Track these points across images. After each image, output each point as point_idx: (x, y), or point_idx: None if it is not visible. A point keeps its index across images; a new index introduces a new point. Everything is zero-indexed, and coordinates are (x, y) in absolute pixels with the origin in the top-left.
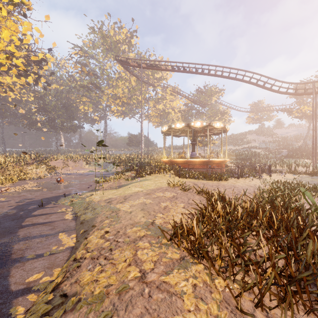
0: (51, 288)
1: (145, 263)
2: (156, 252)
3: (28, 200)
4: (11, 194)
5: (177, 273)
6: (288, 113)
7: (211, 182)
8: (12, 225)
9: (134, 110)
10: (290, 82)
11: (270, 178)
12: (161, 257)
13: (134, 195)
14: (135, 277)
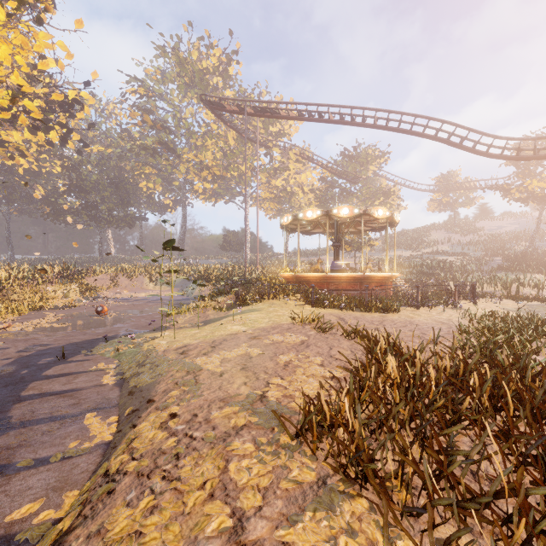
0: (46, 545)
1: (245, 494)
2: (268, 465)
3: (41, 347)
4: (13, 336)
5: (311, 520)
6: (503, 192)
7: (370, 315)
8: (2, 396)
9: (234, 189)
10: (509, 137)
11: (474, 308)
12: (277, 476)
13: (230, 338)
14: (222, 531)
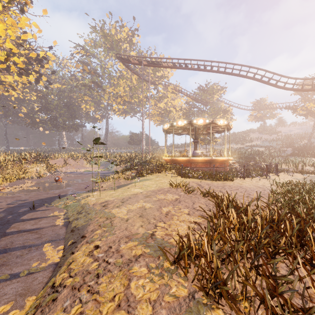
0: None
1: (140, 305)
2: (156, 283)
3: (21, 201)
4: (5, 195)
5: None
6: (293, 110)
7: (216, 182)
8: None
9: (136, 109)
10: (297, 78)
11: (277, 178)
12: (162, 292)
13: (133, 197)
14: None
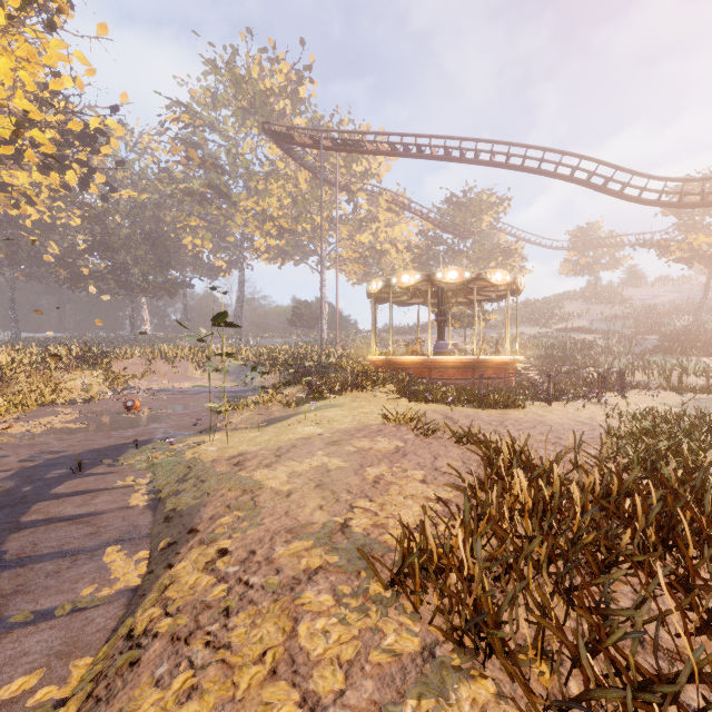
0: None
1: (320, 671)
2: (353, 627)
3: (50, 455)
4: (14, 440)
5: (415, 711)
6: (660, 250)
7: (487, 412)
8: None
9: (306, 246)
10: (669, 178)
11: (624, 403)
12: (366, 644)
13: (301, 444)
14: None
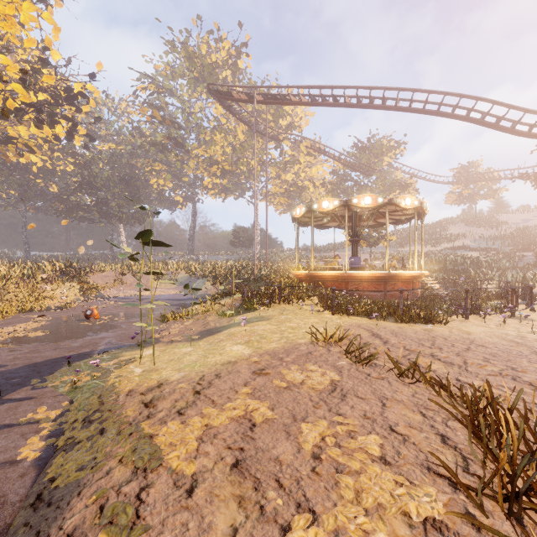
0: None
1: None
2: None
3: None
4: None
5: None
6: (535, 181)
7: (411, 328)
8: None
9: (243, 184)
10: None
11: None
12: None
13: (225, 372)
14: None
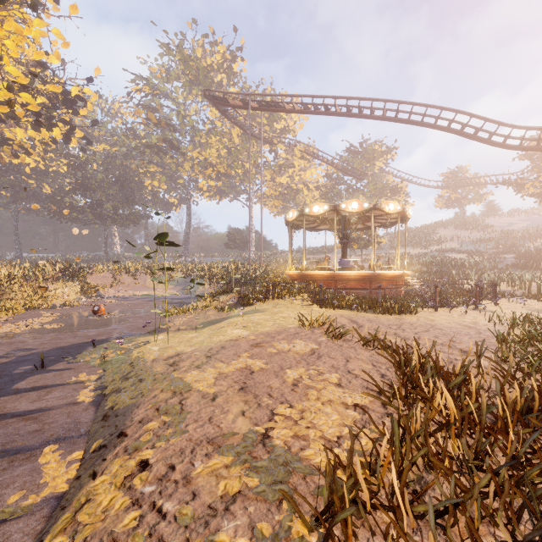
0: None
1: None
2: None
3: (23, 352)
4: None
5: None
6: (516, 187)
7: (385, 317)
8: None
9: (238, 186)
10: (529, 127)
11: (498, 309)
12: None
13: (229, 346)
14: None
